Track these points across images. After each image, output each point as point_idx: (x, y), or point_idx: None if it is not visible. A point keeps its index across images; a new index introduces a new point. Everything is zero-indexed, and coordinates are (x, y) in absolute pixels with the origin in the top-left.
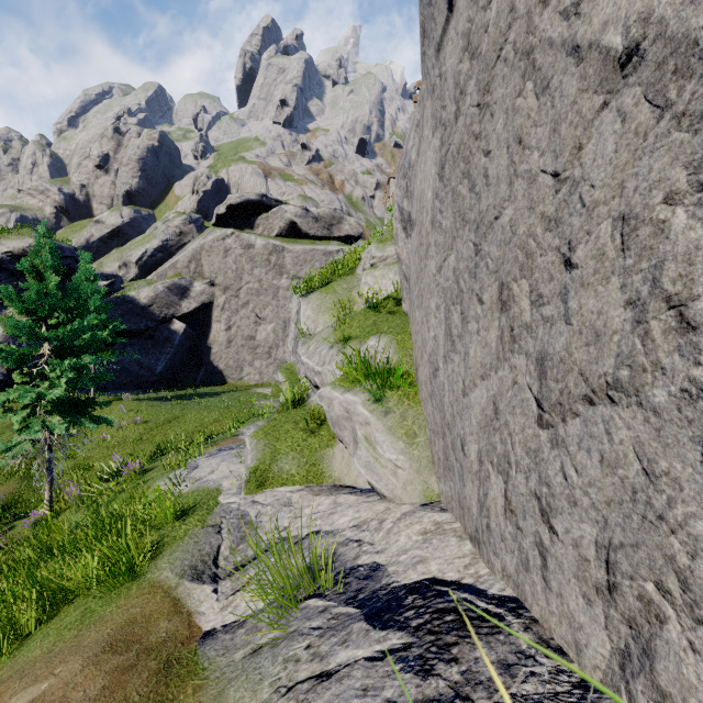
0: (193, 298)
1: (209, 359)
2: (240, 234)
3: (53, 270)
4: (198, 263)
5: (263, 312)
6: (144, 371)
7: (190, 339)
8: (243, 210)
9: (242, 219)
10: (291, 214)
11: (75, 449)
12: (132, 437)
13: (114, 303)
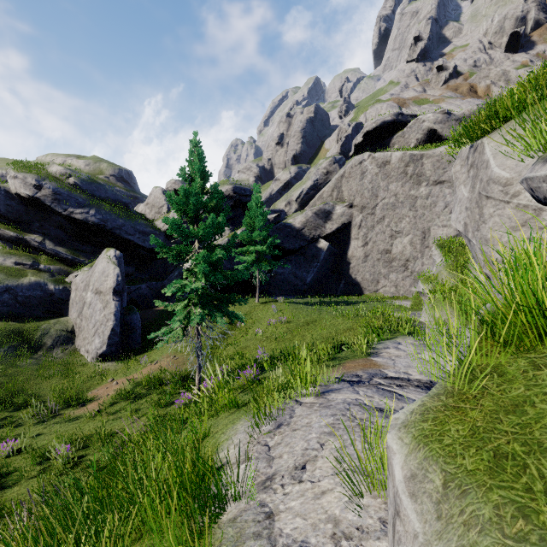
0: (335, 220)
1: (348, 273)
2: (375, 155)
3: (200, 175)
4: (339, 190)
5: (398, 225)
6: (298, 281)
7: (332, 256)
8: (378, 134)
9: (377, 143)
10: (429, 122)
11: (238, 338)
12: (277, 334)
13: (278, 229)
